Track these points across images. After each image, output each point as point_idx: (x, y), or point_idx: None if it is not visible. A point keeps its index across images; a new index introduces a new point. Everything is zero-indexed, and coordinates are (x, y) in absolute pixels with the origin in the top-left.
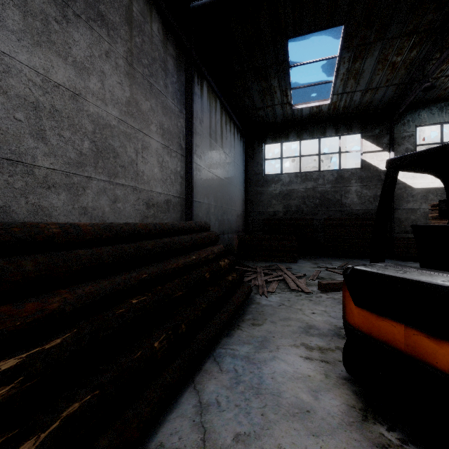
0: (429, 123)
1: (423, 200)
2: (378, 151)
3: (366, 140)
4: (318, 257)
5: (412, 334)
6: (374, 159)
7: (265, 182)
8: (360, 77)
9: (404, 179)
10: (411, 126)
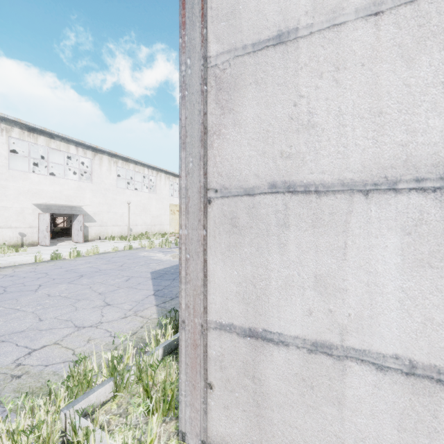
0: None
1: None
2: None
3: None
4: None
5: None
6: None
7: None
8: None
9: None
10: None
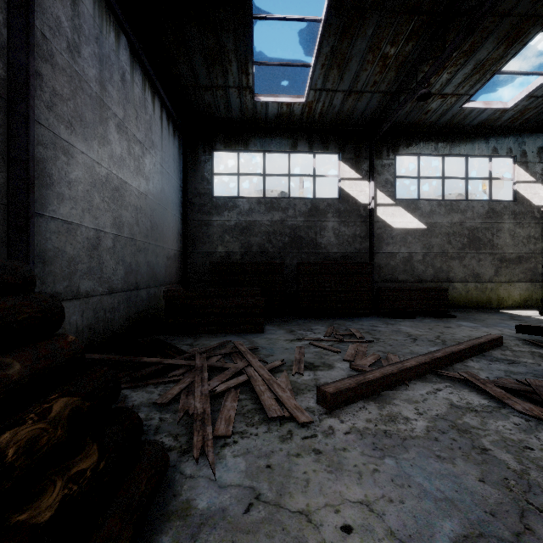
0: (407, 153)
1: (402, 243)
2: (357, 179)
3: (344, 163)
4: (291, 319)
5: None
6: (354, 189)
7: (214, 208)
8: (345, 68)
9: (384, 216)
10: (391, 153)
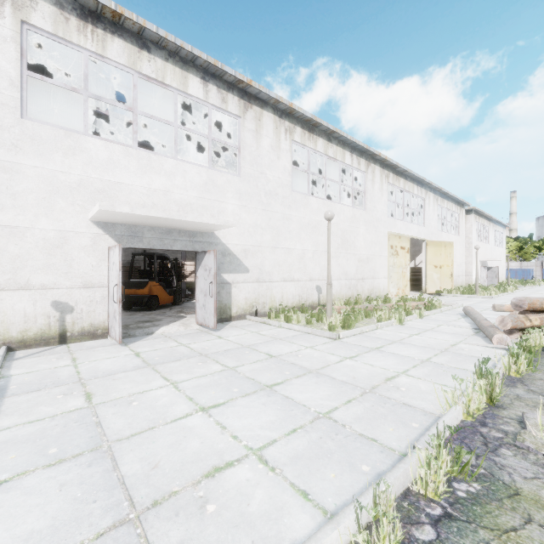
0: None
1: None
2: None
3: None
4: None
5: (136, 290)
6: None
7: None
8: None
9: None
10: None
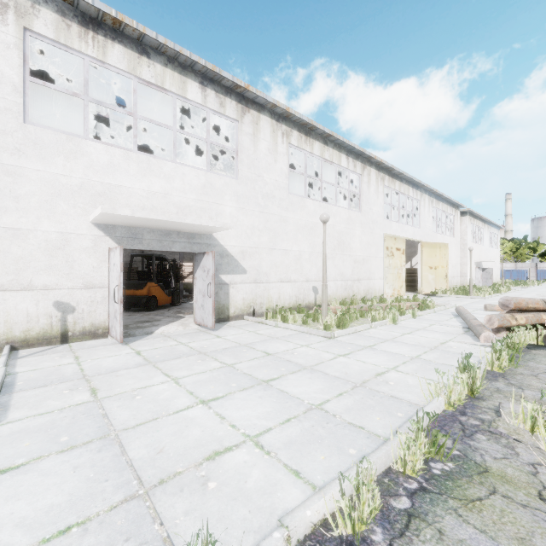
0: None
1: None
2: None
3: None
4: None
5: (134, 291)
6: None
7: None
8: None
9: None
10: None
